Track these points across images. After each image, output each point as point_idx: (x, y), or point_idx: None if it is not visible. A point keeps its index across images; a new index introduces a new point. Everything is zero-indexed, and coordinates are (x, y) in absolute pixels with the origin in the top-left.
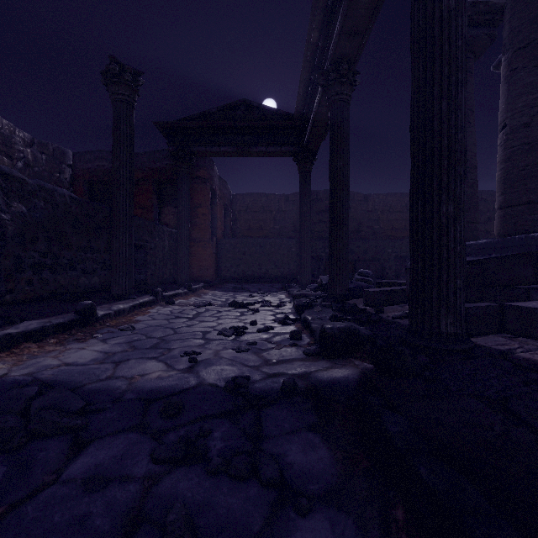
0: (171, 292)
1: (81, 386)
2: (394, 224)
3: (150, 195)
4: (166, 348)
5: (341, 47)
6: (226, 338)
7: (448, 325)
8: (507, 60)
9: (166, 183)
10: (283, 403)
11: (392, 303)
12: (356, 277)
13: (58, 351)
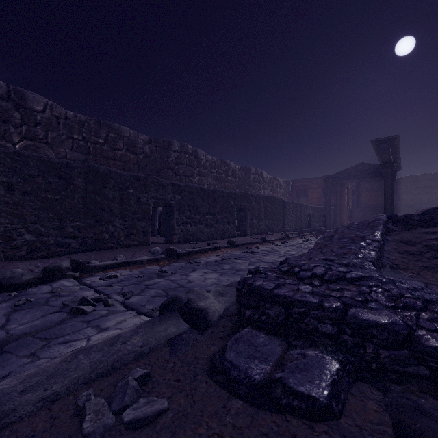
0: None
1: None
2: None
3: (320, 193)
4: None
5: None
6: None
7: None
8: None
9: None
10: None
11: None
12: None
13: None
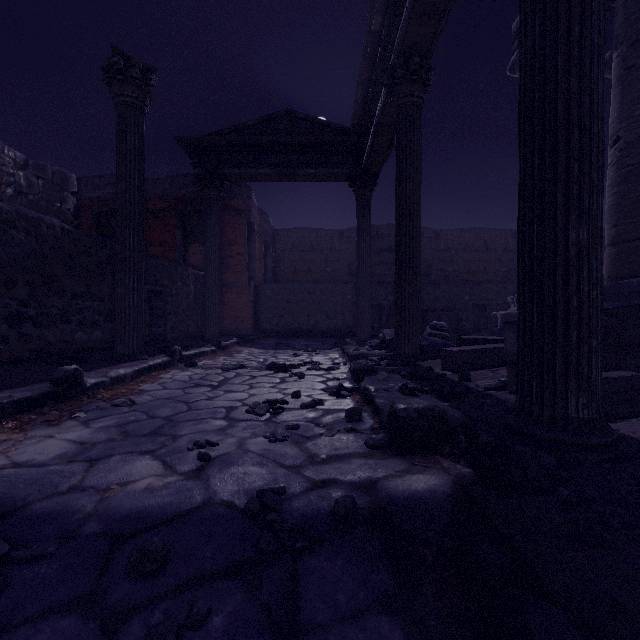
0: (194, 351)
1: (24, 506)
2: (471, 266)
3: (173, 230)
4: (171, 435)
5: (412, 34)
6: (257, 418)
7: (580, 407)
8: (620, 55)
9: (193, 215)
10: (336, 544)
11: (479, 367)
12: (429, 332)
13: (12, 442)
